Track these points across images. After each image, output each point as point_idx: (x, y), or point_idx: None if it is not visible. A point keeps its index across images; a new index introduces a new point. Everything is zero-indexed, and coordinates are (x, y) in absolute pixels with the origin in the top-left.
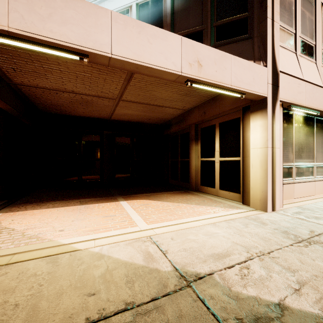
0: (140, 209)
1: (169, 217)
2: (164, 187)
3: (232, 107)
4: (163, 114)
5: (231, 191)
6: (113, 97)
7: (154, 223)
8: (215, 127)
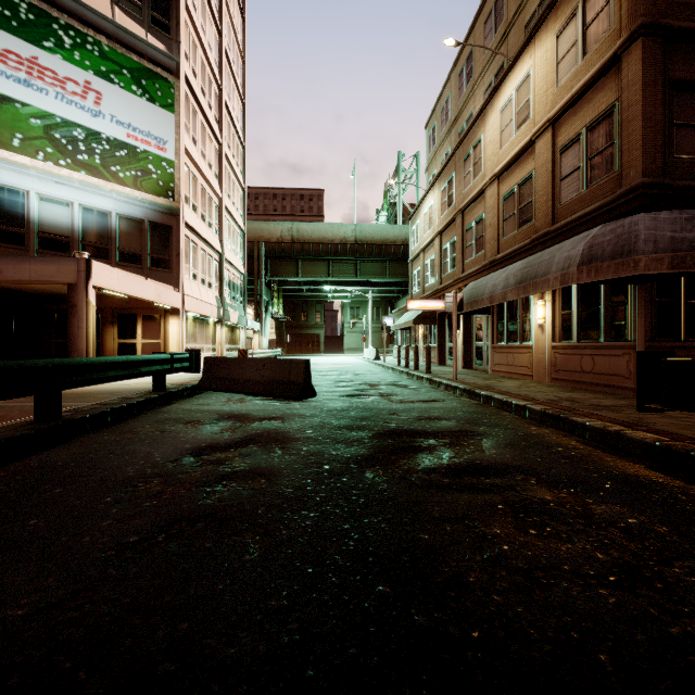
0: None
1: None
2: None
3: (157, 307)
4: None
5: None
6: None
7: None
8: (137, 316)
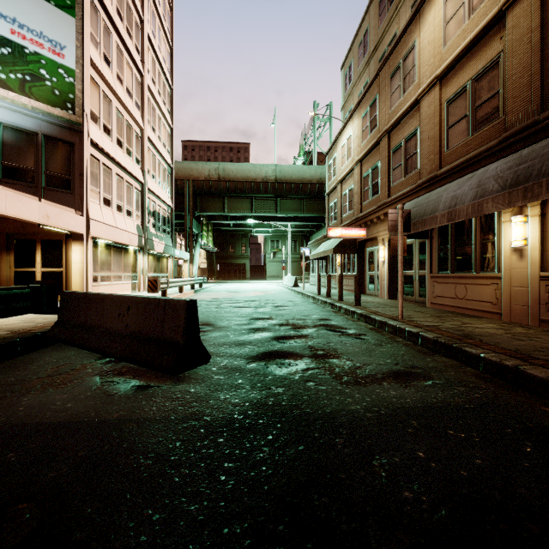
0: None
1: None
2: None
3: (57, 232)
4: None
5: None
6: None
7: None
8: (36, 242)
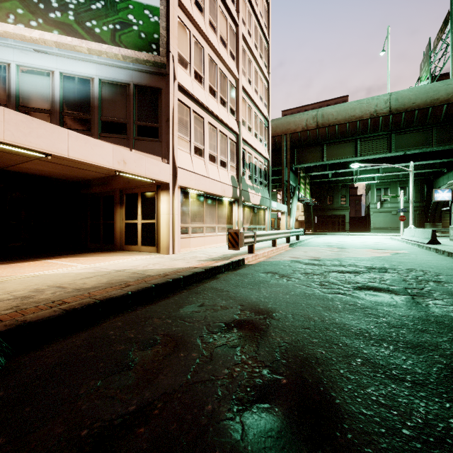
0: (73, 261)
1: (102, 261)
2: (85, 251)
3: (150, 183)
4: (84, 175)
5: (150, 245)
6: (30, 156)
7: (91, 264)
8: (138, 195)
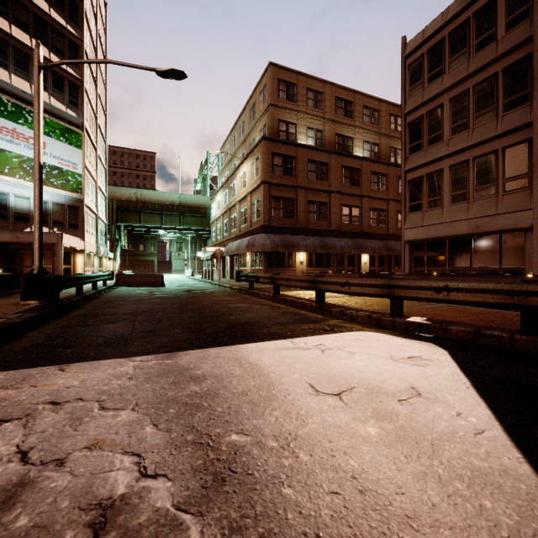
0: None
1: None
2: None
3: (70, 249)
4: None
5: None
6: None
7: None
8: None
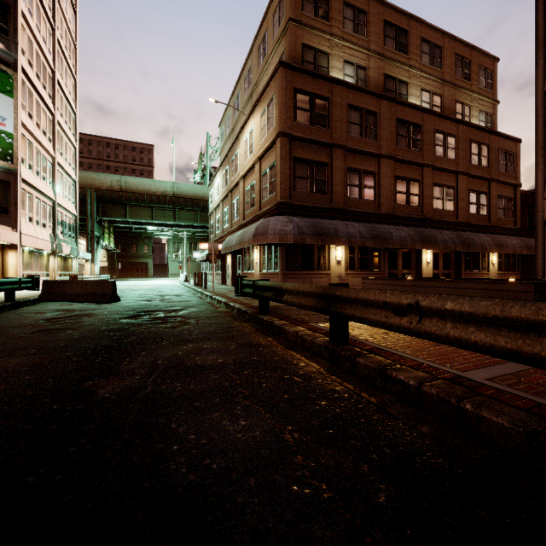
0: None
1: None
2: None
3: None
4: None
5: None
6: None
7: None
8: None
